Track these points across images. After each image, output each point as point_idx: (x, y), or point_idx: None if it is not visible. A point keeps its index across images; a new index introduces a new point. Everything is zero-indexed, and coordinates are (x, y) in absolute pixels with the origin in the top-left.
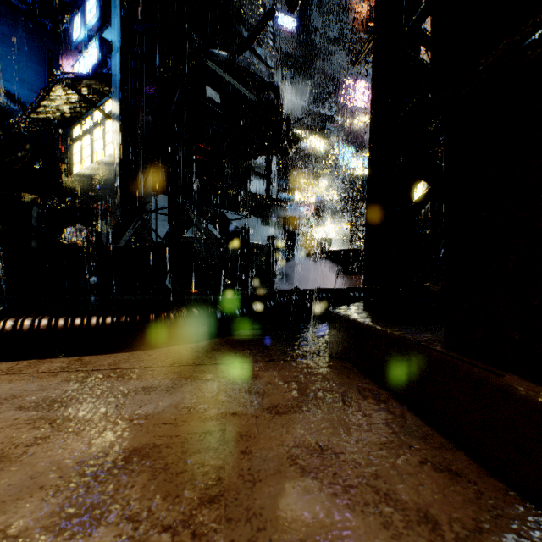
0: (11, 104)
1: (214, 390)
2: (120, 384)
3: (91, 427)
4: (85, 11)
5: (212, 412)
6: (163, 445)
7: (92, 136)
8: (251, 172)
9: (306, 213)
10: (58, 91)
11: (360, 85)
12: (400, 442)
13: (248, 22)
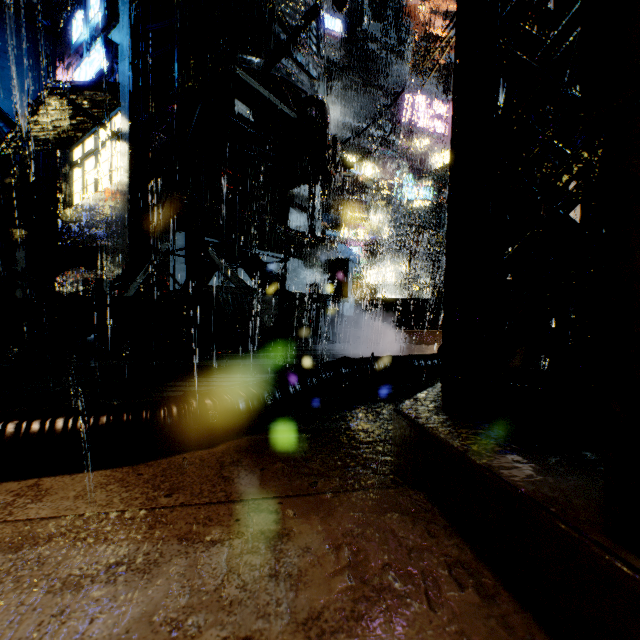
0: None
1: (221, 571)
2: (74, 554)
3: None
4: (87, 6)
5: (209, 634)
6: None
7: (96, 160)
8: (291, 204)
9: (356, 254)
10: (52, 103)
11: (420, 101)
12: None
13: (286, 22)
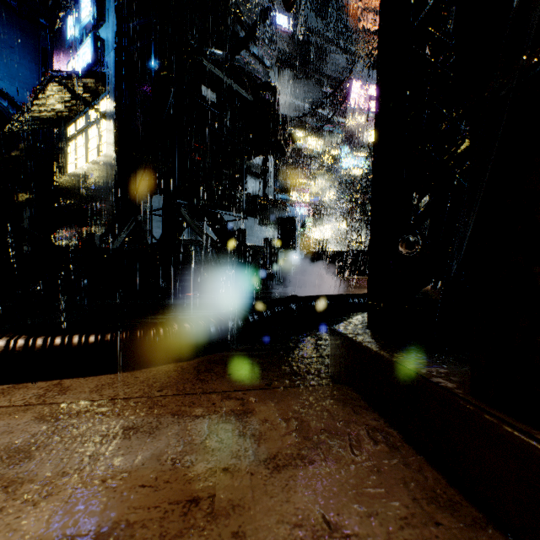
0: (4, 103)
1: (204, 432)
2: (98, 422)
3: (54, 492)
4: (79, 9)
5: (199, 466)
6: (138, 522)
7: (87, 136)
8: (248, 172)
9: (302, 214)
10: (51, 89)
11: (356, 85)
12: (424, 515)
13: (245, 21)
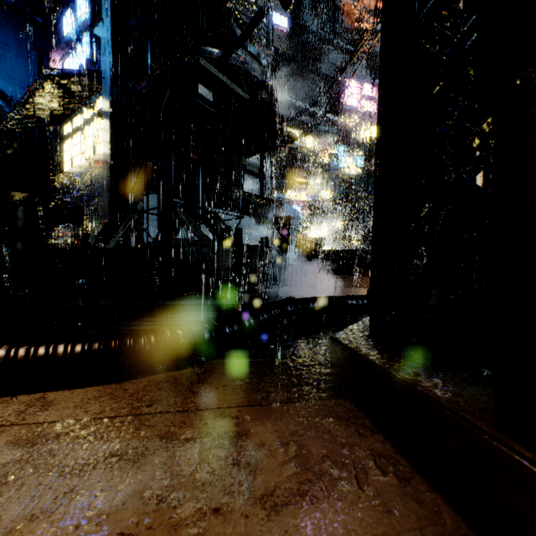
0: None
1: (194, 461)
2: (78, 448)
3: None
4: (75, 6)
5: (187, 506)
6: None
7: (83, 134)
8: (245, 171)
9: (299, 212)
10: (46, 87)
11: (353, 84)
12: None
13: (241, 20)
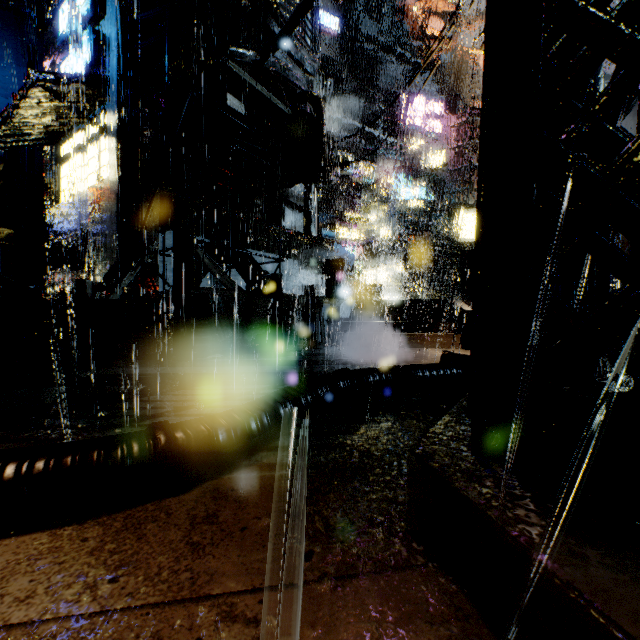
0: None
1: None
2: None
3: None
4: None
5: None
6: None
7: (84, 156)
8: (286, 203)
9: (352, 254)
10: (35, 96)
11: (416, 100)
12: None
13: (281, 15)
